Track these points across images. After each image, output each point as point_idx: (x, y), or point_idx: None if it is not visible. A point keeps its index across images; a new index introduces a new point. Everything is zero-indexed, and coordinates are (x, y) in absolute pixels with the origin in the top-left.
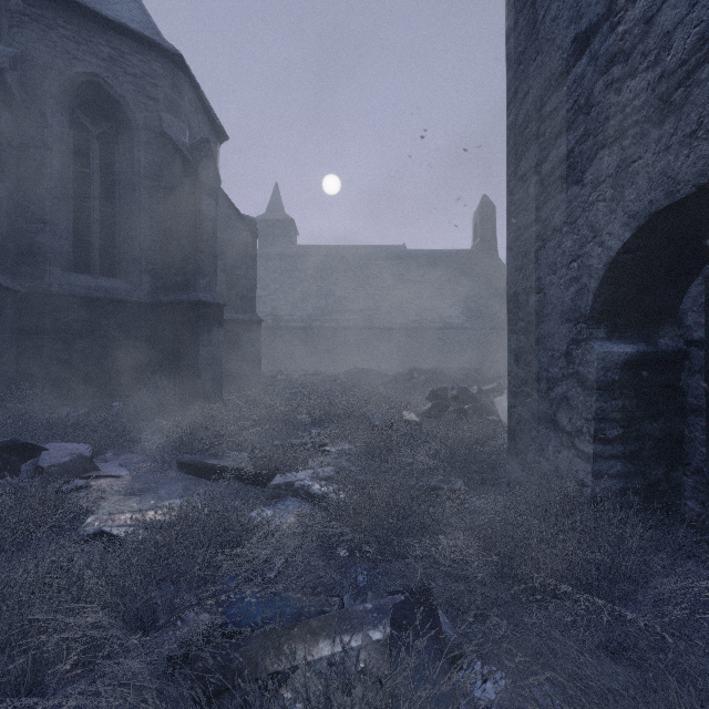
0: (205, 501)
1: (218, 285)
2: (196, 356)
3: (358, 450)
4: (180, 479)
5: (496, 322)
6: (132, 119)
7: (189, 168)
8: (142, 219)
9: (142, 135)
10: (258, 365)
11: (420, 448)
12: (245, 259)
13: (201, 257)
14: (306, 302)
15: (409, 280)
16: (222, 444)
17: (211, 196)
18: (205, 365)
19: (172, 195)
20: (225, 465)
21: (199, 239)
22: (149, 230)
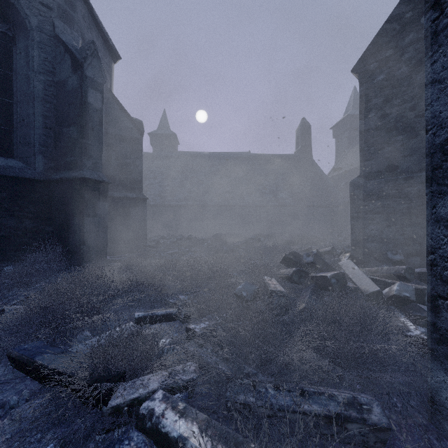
0: (3, 442)
1: (112, 170)
2: (81, 225)
3: (226, 338)
4: (3, 381)
5: (313, 202)
6: (26, 21)
7: (76, 64)
8: (35, 108)
9: (35, 36)
10: (144, 232)
11: (296, 330)
12: (133, 151)
13: (87, 141)
14: (183, 188)
15: (254, 174)
16: (72, 326)
17: (96, 90)
18: (90, 233)
19: (63, 88)
20: (55, 369)
21: (85, 125)
22: (42, 118)
